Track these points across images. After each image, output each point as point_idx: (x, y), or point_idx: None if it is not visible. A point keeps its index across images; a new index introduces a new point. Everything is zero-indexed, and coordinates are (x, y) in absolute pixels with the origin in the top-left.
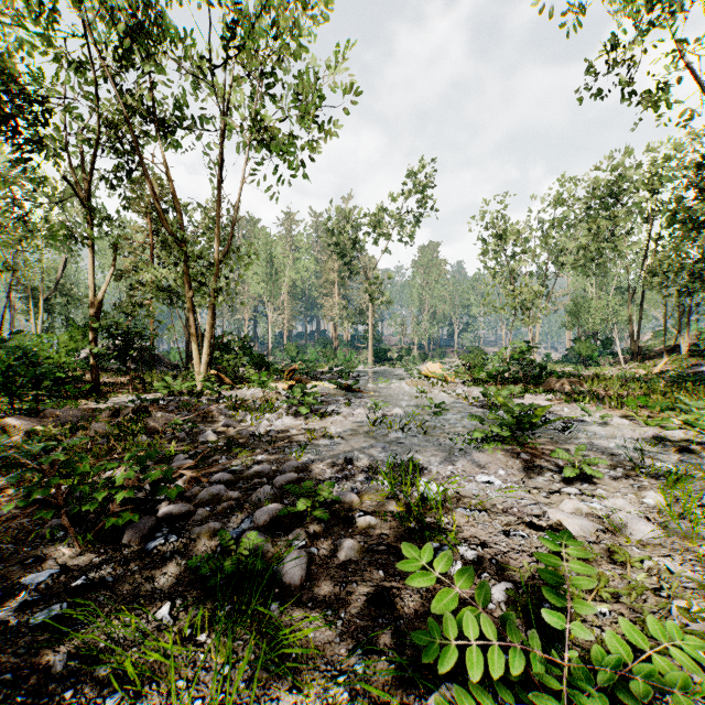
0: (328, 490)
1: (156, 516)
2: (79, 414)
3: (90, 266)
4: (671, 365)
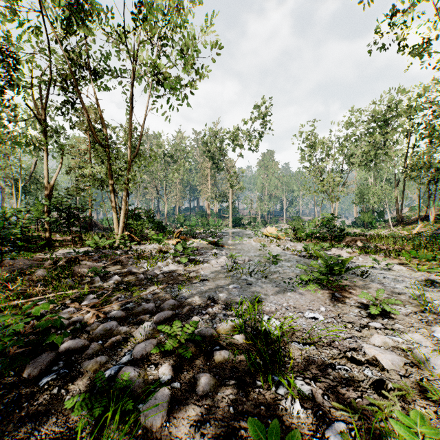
0: (192, 329)
1: (56, 351)
2: (30, 263)
3: (45, 163)
4: (423, 228)
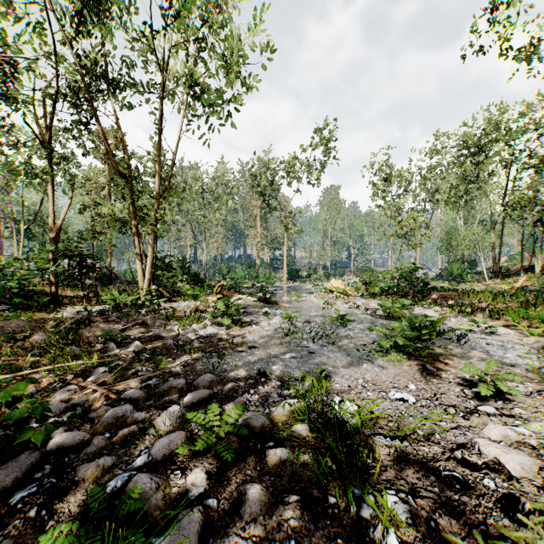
0: (236, 417)
1: (42, 449)
2: (26, 325)
3: (50, 198)
4: (528, 281)
